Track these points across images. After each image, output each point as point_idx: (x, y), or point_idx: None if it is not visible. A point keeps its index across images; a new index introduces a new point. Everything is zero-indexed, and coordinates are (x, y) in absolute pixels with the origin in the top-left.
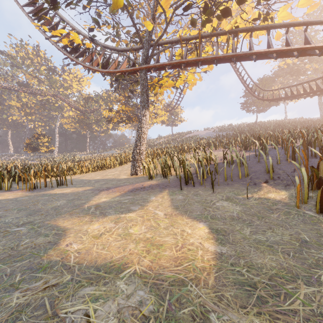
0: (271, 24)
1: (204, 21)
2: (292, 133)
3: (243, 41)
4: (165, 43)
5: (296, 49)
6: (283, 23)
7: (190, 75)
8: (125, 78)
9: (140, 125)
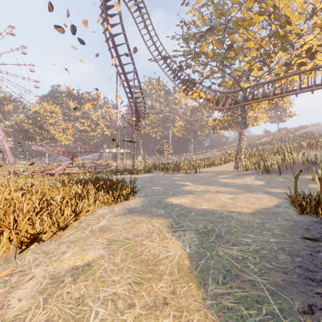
0: None
1: (285, 71)
2: None
3: None
4: (258, 85)
5: None
6: None
7: None
8: None
9: (240, 139)
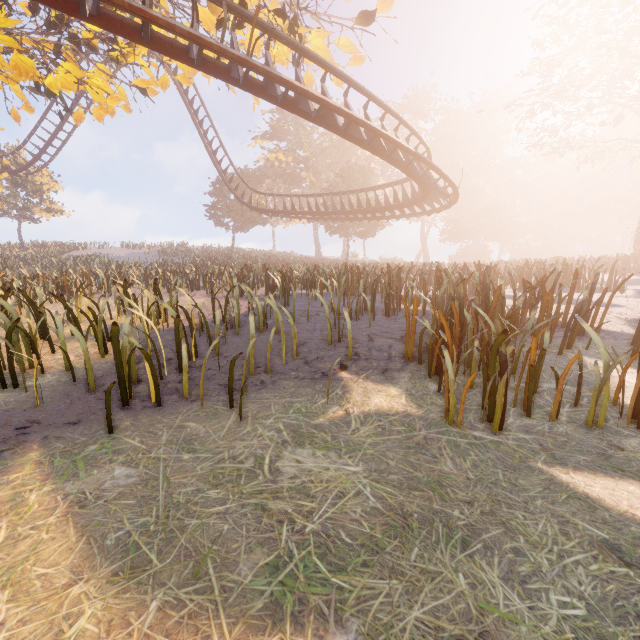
0: (304, 46)
1: None
2: (312, 272)
3: (254, 45)
4: None
5: (346, 114)
6: (321, 57)
7: (97, 78)
8: None
9: None
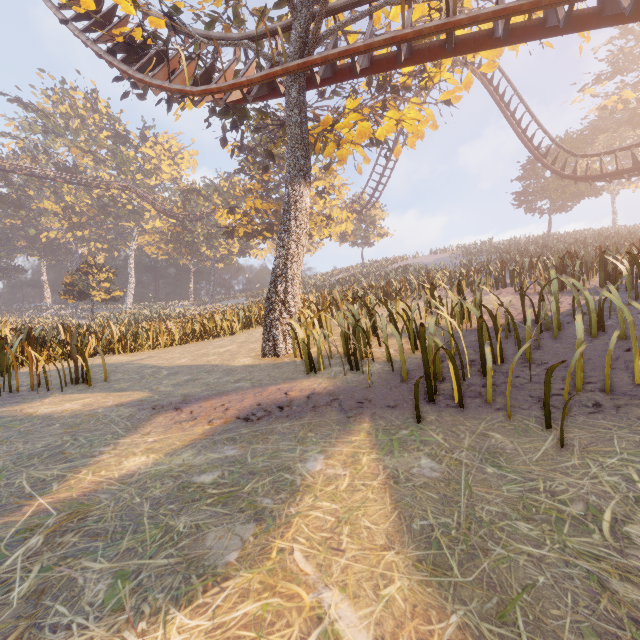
0: None
1: None
2: None
3: None
4: (352, 2)
5: None
6: None
7: (410, 112)
8: (258, 129)
9: (285, 225)
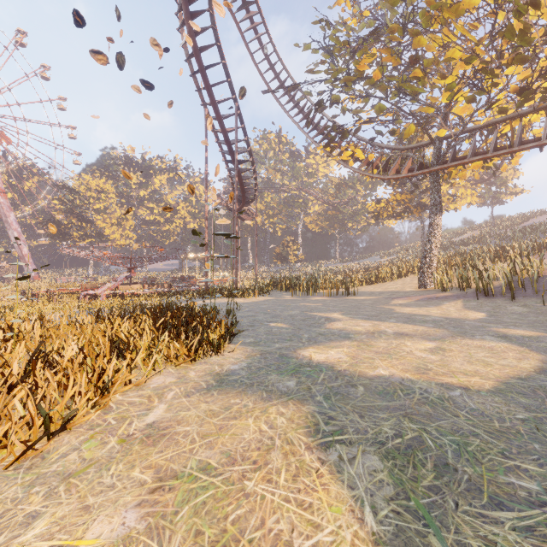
0: None
1: (519, 104)
2: None
3: None
4: (464, 132)
5: None
6: None
7: None
8: None
9: (429, 233)
